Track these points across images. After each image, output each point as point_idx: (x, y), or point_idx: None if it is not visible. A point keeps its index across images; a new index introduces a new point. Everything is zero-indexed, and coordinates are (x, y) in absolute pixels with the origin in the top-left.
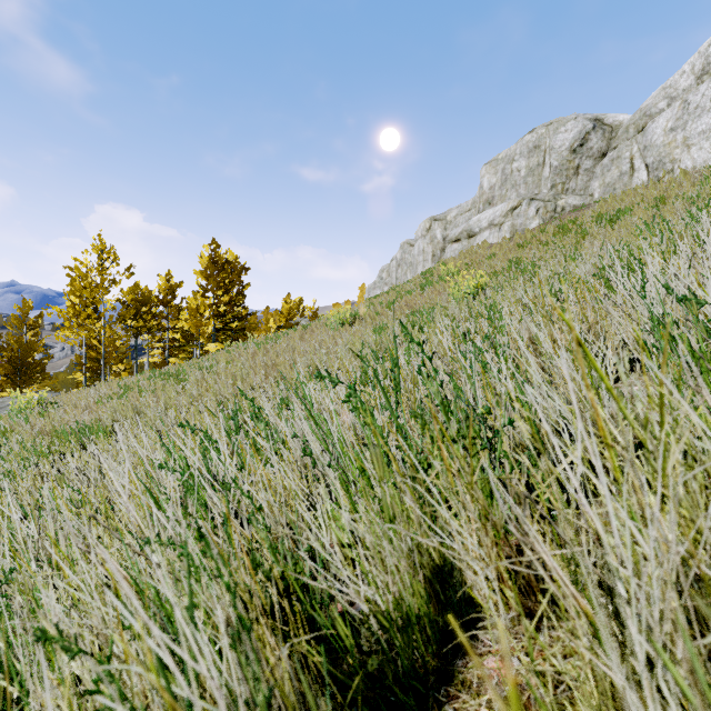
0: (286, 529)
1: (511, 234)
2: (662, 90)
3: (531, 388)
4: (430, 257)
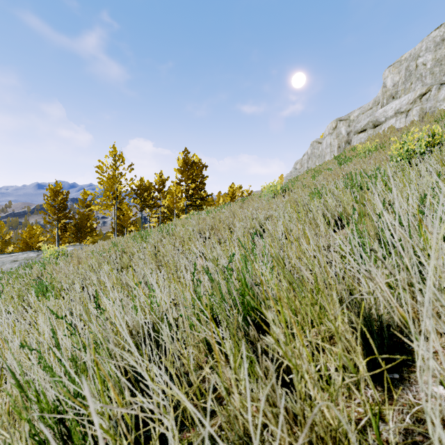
0: None
1: (420, 117)
2: None
3: None
4: (336, 148)
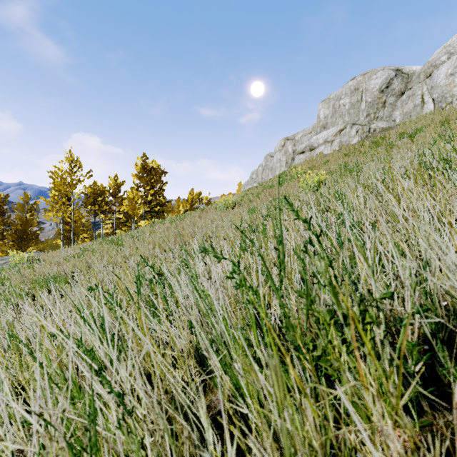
0: (164, 419)
1: (339, 148)
2: (444, 48)
3: (404, 260)
4: (284, 164)
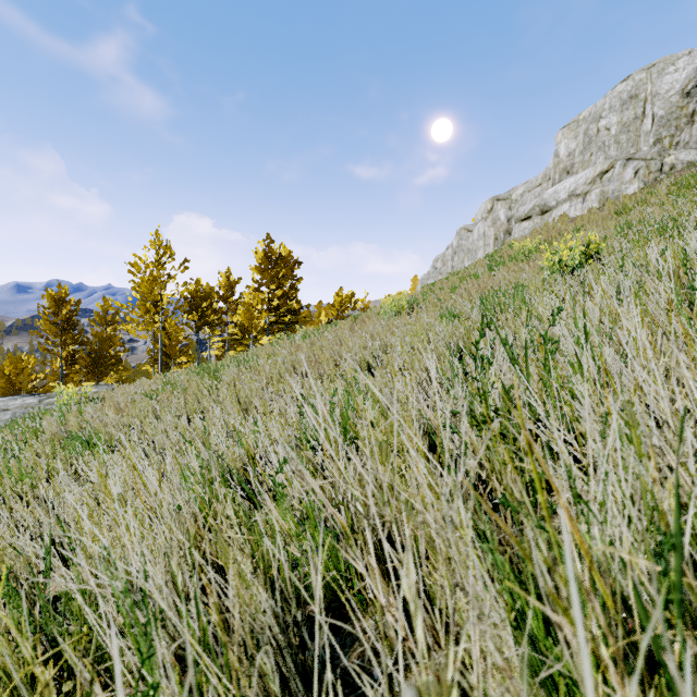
0: None
1: (600, 204)
2: None
3: None
4: (492, 241)
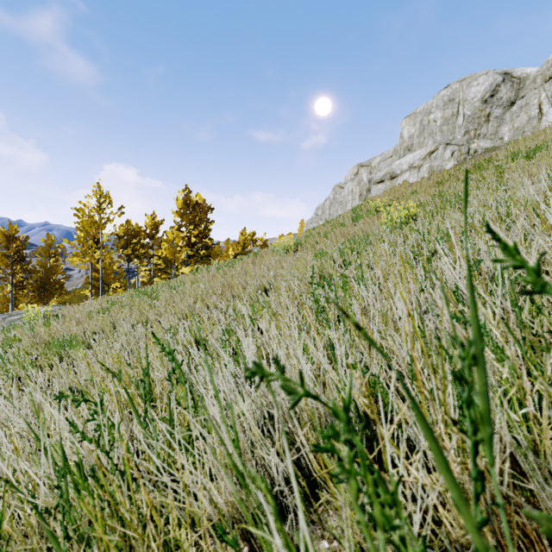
0: None
1: (429, 174)
2: None
3: None
4: (357, 196)
